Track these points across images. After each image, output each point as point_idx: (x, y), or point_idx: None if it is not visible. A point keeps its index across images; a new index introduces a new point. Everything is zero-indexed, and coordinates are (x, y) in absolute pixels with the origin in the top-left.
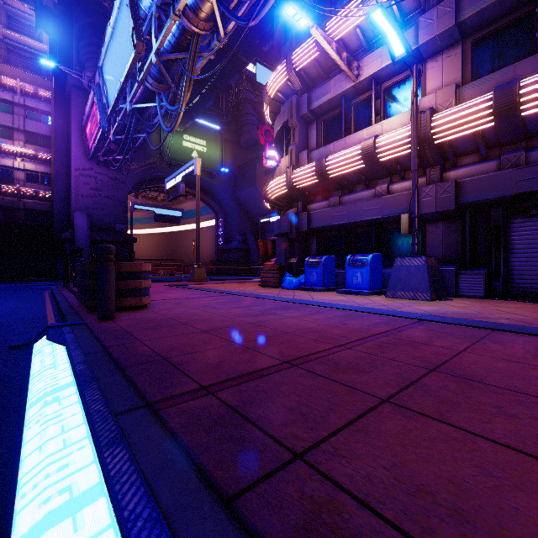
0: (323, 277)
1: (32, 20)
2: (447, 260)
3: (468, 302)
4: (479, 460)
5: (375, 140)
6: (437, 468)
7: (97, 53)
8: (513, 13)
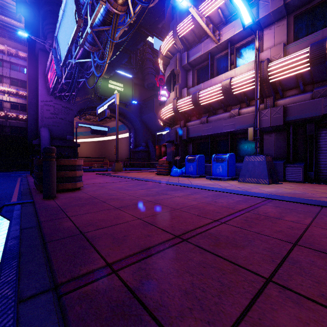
0: (197, 169)
1: (15, 9)
2: (277, 157)
3: (293, 185)
4: None
5: (230, 80)
6: None
7: (55, 28)
8: None
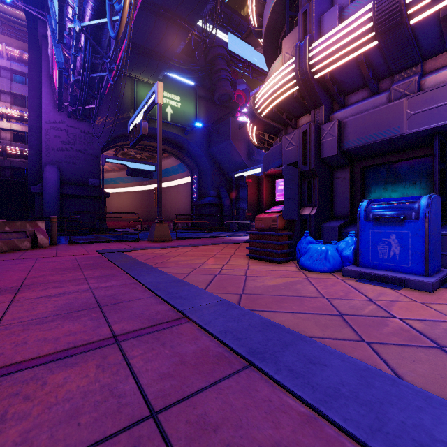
0: (427, 250)
1: None
2: None
3: None
4: None
5: None
6: None
7: None
8: None
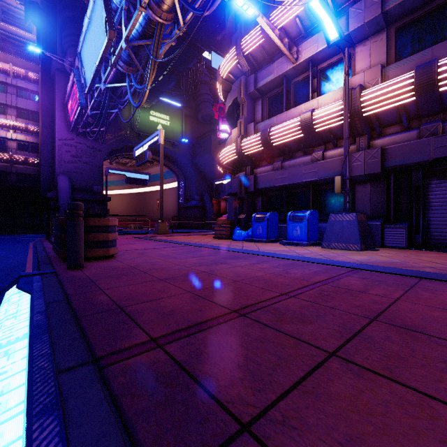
0: (267, 231)
1: (23, 14)
2: (374, 215)
3: (393, 252)
4: (442, 432)
5: (312, 113)
6: (399, 444)
7: (77, 41)
8: (431, 4)
